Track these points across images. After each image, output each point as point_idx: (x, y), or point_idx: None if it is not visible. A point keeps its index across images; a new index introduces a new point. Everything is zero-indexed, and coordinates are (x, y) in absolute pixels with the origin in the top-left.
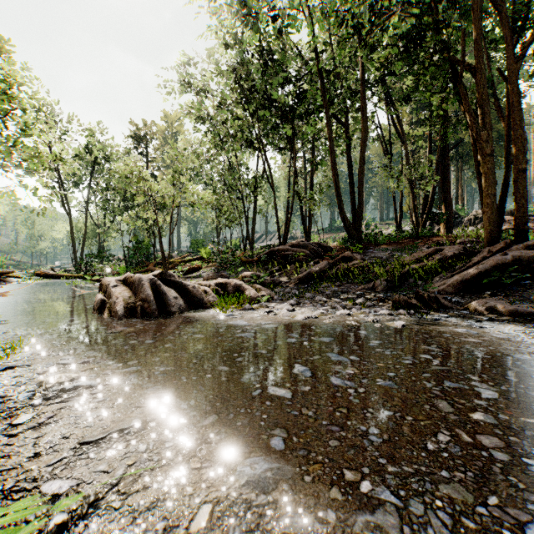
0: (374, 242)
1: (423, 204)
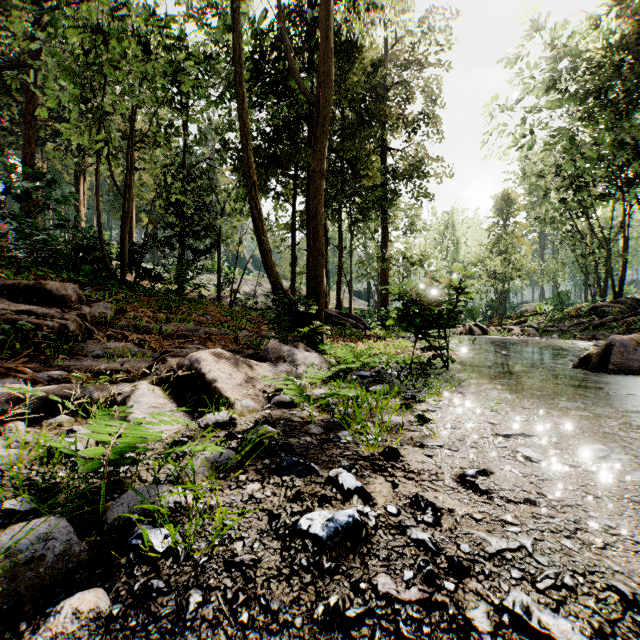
0: None
1: None
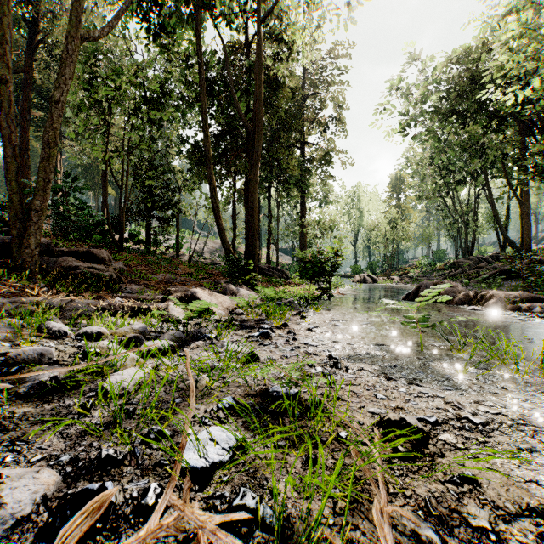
0: None
1: None
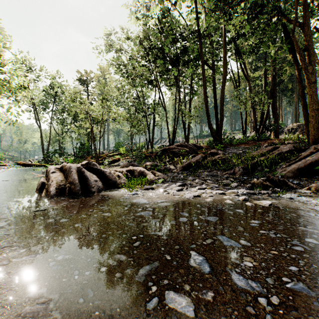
0: (229, 143)
1: (260, 119)
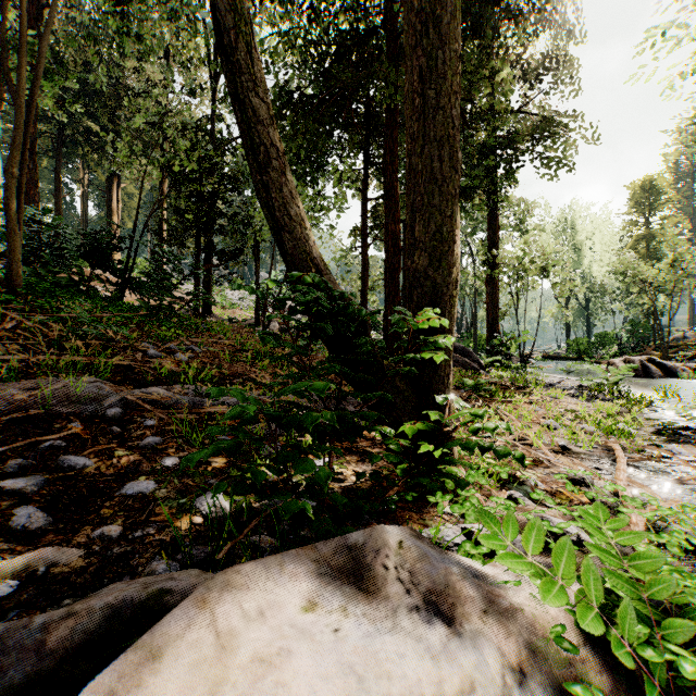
0: None
1: None
